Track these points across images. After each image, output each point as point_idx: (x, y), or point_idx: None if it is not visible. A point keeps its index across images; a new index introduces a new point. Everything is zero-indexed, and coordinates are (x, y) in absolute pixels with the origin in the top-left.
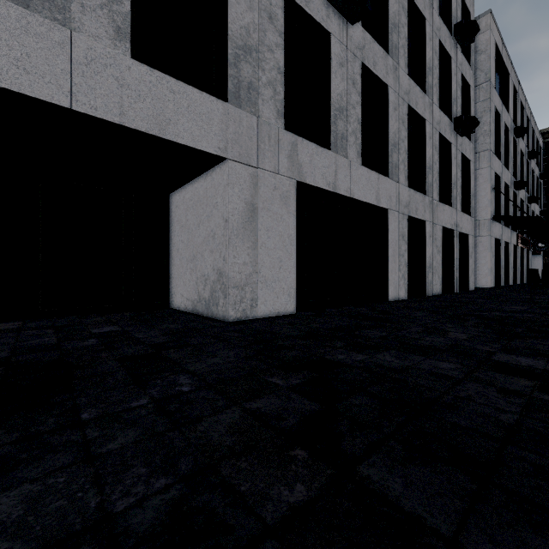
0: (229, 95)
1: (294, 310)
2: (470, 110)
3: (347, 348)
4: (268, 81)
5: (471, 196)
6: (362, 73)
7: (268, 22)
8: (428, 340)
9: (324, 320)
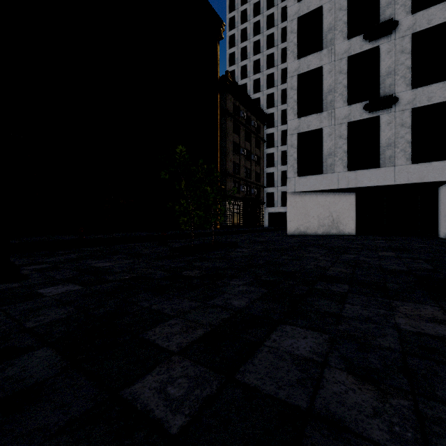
0: None
1: None
2: None
3: None
4: None
5: None
6: None
7: None
8: None
9: None
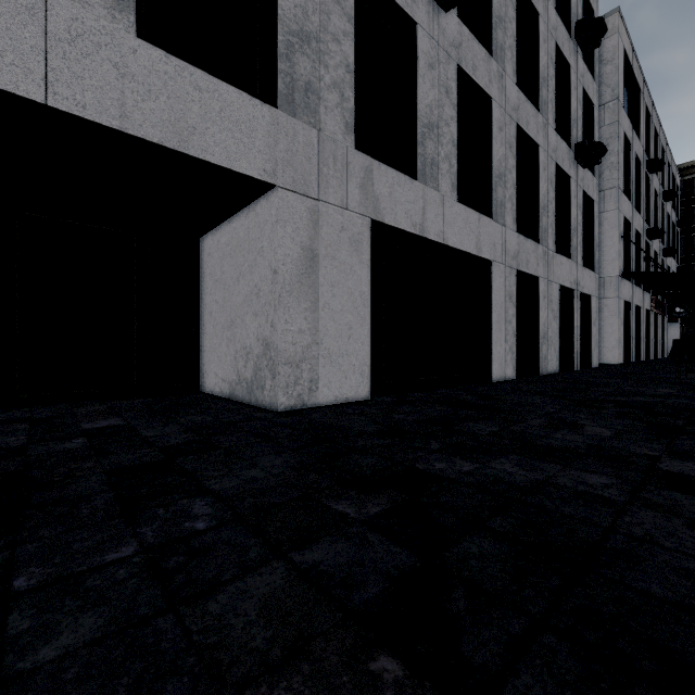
0: (279, 98)
1: (368, 394)
2: (593, 135)
3: (447, 452)
4: (332, 83)
5: (594, 247)
6: (458, 80)
7: (334, 2)
8: (559, 439)
9: (410, 408)
